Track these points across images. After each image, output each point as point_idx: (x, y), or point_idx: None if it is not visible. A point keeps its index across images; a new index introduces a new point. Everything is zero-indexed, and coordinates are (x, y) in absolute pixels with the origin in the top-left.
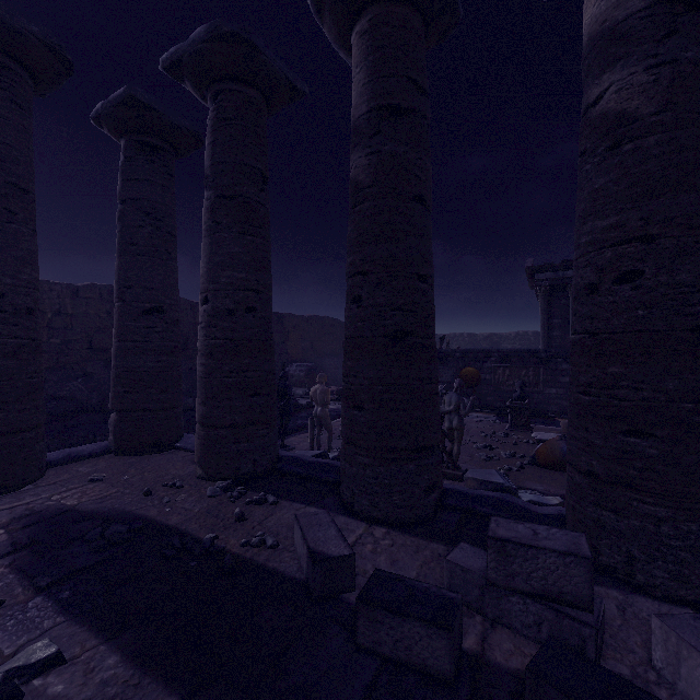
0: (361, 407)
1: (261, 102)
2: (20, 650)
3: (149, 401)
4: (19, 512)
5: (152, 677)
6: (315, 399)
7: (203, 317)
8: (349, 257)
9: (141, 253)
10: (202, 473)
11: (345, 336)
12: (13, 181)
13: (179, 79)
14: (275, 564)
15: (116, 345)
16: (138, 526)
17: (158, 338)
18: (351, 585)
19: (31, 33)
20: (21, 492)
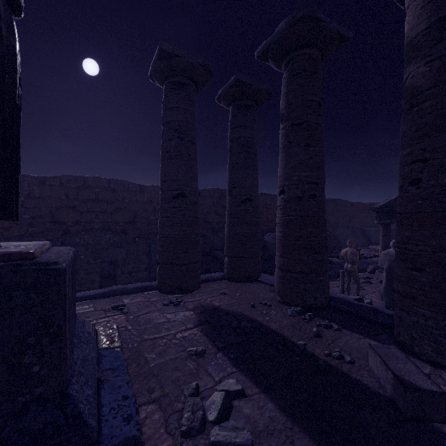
0: (420, 269)
1: (318, 55)
2: (221, 380)
3: (244, 252)
4: (196, 304)
5: (299, 428)
6: (345, 258)
7: (281, 202)
8: (405, 149)
9: (240, 168)
10: (280, 299)
11: (399, 212)
12: (190, 139)
13: (265, 60)
14: (357, 377)
15: (228, 220)
16: (255, 325)
17: (249, 216)
18: (441, 418)
19: (197, 63)
20: (193, 294)
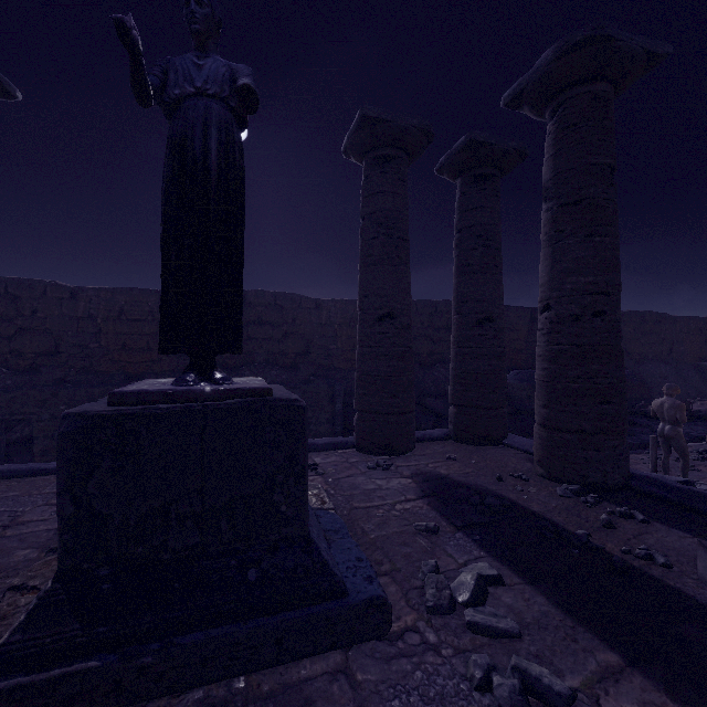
0: None
1: (609, 91)
2: (467, 563)
3: (481, 400)
4: (413, 470)
5: (584, 628)
6: (660, 415)
7: (545, 324)
8: None
9: (475, 271)
10: (543, 472)
11: None
12: (400, 235)
13: (517, 107)
14: (676, 584)
15: (455, 350)
16: (507, 504)
17: (488, 344)
18: None
19: (412, 126)
20: (406, 456)
